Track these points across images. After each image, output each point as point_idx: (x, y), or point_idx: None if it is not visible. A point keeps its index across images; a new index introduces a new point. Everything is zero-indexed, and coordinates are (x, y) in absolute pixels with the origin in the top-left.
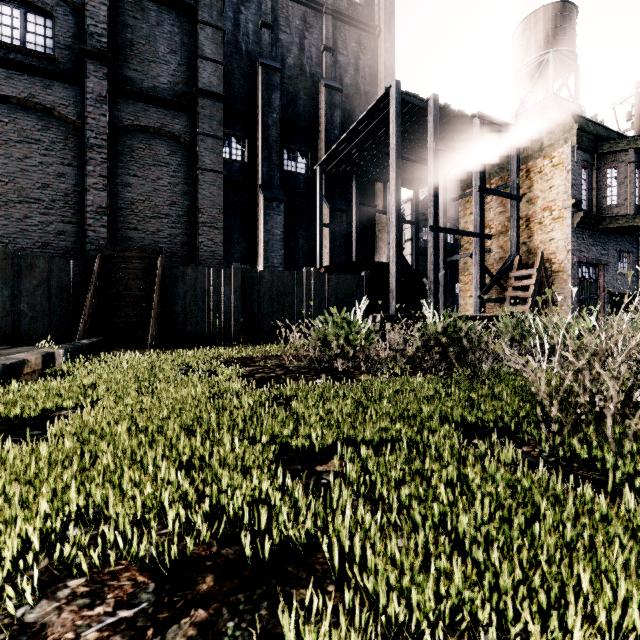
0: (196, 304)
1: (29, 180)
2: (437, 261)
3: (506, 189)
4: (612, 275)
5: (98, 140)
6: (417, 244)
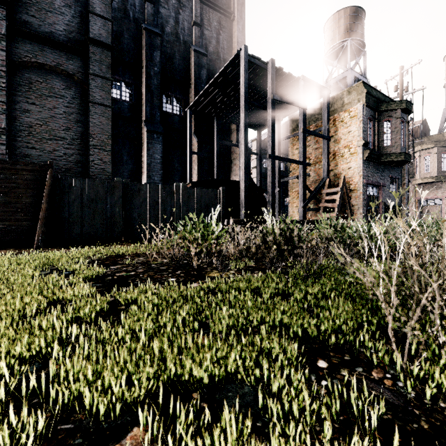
0: (83, 210)
1: None
2: (274, 180)
3: (320, 132)
4: (387, 193)
5: None
6: (260, 169)
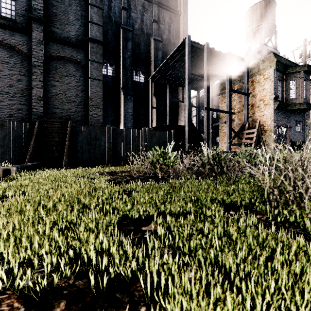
0: (88, 145)
1: (2, 82)
2: (208, 125)
3: (242, 90)
4: (292, 132)
5: (38, 63)
6: (199, 117)
